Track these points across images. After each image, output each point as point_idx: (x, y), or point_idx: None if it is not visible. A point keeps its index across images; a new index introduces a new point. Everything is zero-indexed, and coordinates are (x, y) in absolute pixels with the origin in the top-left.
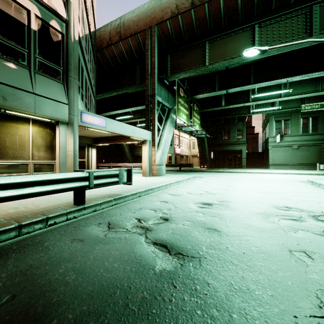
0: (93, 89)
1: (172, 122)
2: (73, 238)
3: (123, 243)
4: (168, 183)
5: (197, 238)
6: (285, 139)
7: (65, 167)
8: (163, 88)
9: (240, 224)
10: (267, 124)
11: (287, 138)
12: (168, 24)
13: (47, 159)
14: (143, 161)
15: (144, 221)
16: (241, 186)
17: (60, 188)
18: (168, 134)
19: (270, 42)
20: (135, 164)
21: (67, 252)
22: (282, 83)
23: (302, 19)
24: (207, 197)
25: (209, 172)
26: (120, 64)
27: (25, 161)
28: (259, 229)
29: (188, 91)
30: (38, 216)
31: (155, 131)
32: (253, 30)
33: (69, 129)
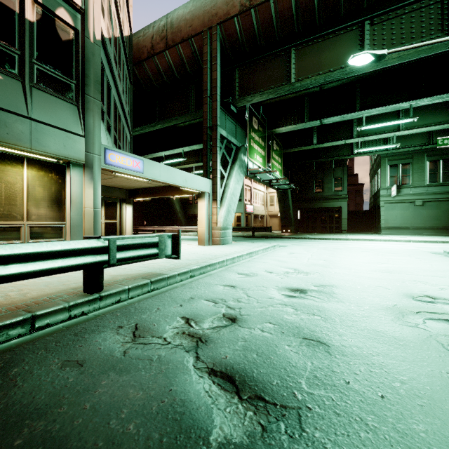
0: (127, 119)
1: (241, 167)
2: (66, 359)
3: (153, 371)
4: (236, 255)
5: (289, 359)
6: (404, 192)
7: (79, 232)
8: (229, 118)
9: (359, 329)
10: (378, 170)
11: (407, 190)
12: (236, 23)
13: (52, 219)
14: (199, 222)
15: (196, 322)
16: (346, 260)
17: (57, 266)
18: (236, 184)
19: (387, 47)
20: (190, 228)
21: (45, 393)
22: (401, 111)
23: (436, 10)
24: (297, 279)
25: (295, 239)
26: (167, 83)
27: (16, 223)
28: (397, 339)
29: (264, 122)
30: (17, 314)
31: (216, 180)
32: (361, 29)
33: (85, 174)
